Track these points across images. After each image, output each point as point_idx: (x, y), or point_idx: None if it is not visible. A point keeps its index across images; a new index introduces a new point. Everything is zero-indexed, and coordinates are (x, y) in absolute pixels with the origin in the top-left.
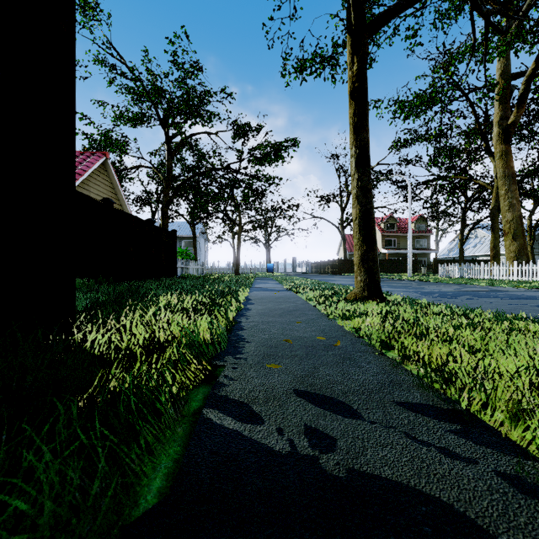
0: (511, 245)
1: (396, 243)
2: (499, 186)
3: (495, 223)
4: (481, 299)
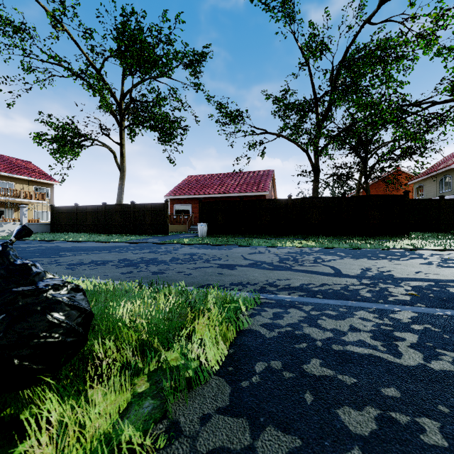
0: None
1: None
2: None
3: None
4: None
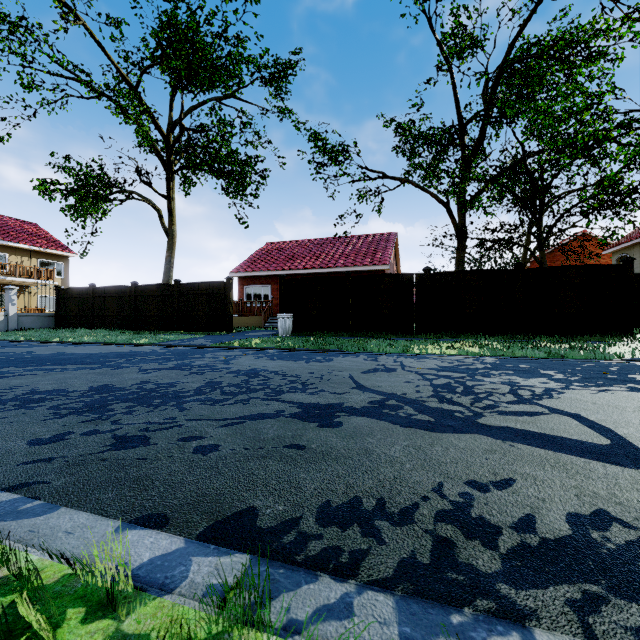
0: None
1: None
2: None
3: None
4: None
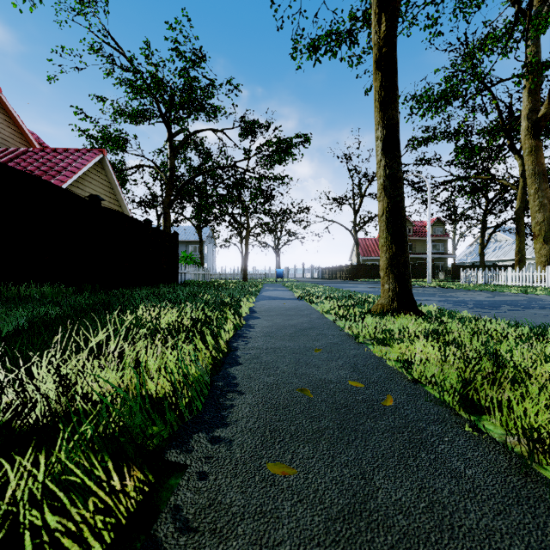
0: (542, 249)
1: (411, 248)
2: (528, 185)
3: (520, 225)
4: (528, 310)
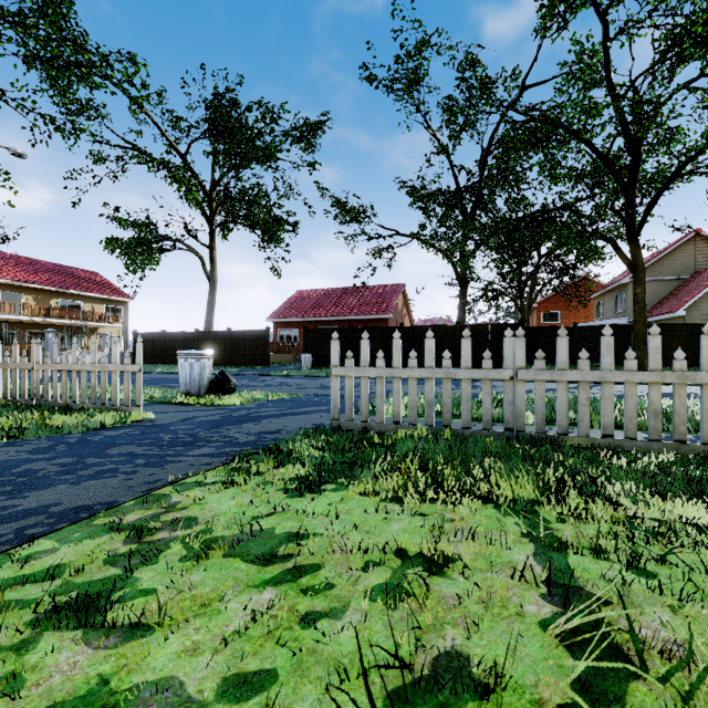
0: None
1: None
2: None
3: None
4: None
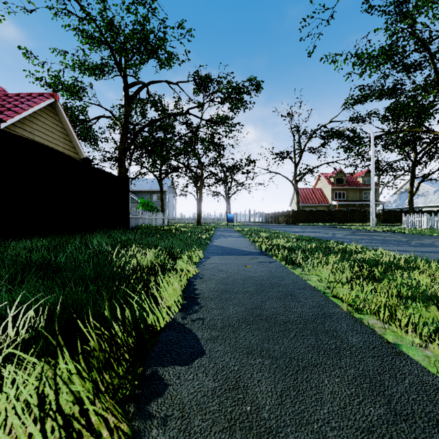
0: None
1: (345, 196)
2: None
3: None
4: None
